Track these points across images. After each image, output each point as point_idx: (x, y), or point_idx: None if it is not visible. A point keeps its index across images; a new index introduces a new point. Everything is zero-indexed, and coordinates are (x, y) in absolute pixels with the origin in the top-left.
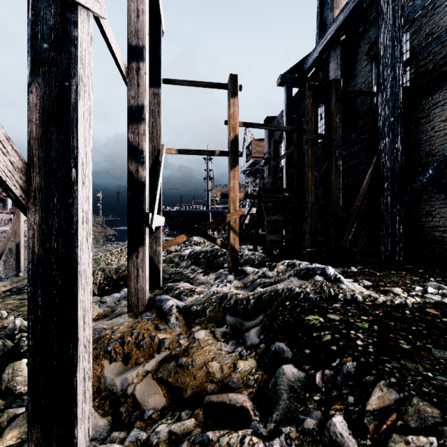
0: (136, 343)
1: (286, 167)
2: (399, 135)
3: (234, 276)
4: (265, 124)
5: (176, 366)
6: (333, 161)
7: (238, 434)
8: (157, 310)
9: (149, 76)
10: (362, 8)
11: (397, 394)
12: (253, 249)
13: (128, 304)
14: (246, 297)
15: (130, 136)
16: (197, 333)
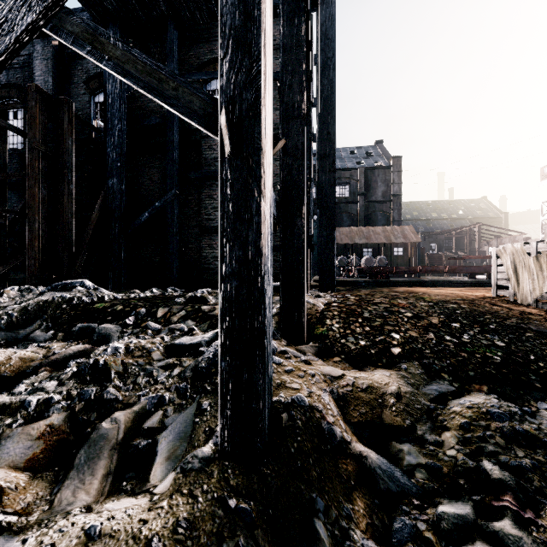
0: None
1: None
2: (124, 179)
3: None
4: None
5: None
6: (66, 184)
7: (101, 347)
8: None
9: None
10: None
11: (168, 308)
12: None
13: None
14: (2, 314)
15: None
16: None
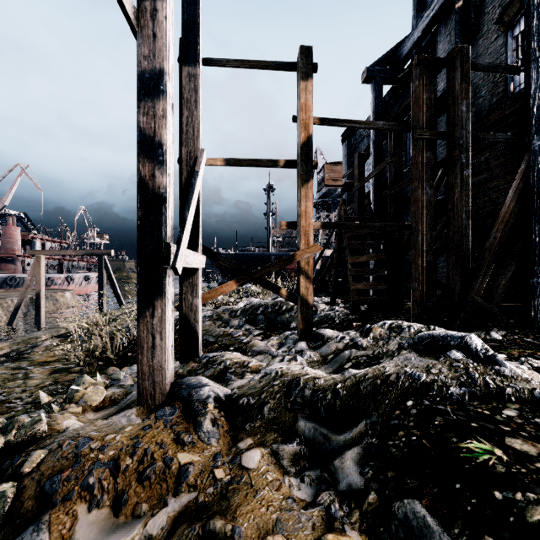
0: (138, 472)
1: (374, 192)
2: None
3: (307, 344)
4: (352, 120)
5: (202, 538)
6: (457, 171)
7: None
8: (183, 404)
9: (182, 49)
10: None
11: None
12: (330, 302)
13: (138, 392)
14: (331, 386)
15: (141, 120)
16: (246, 456)
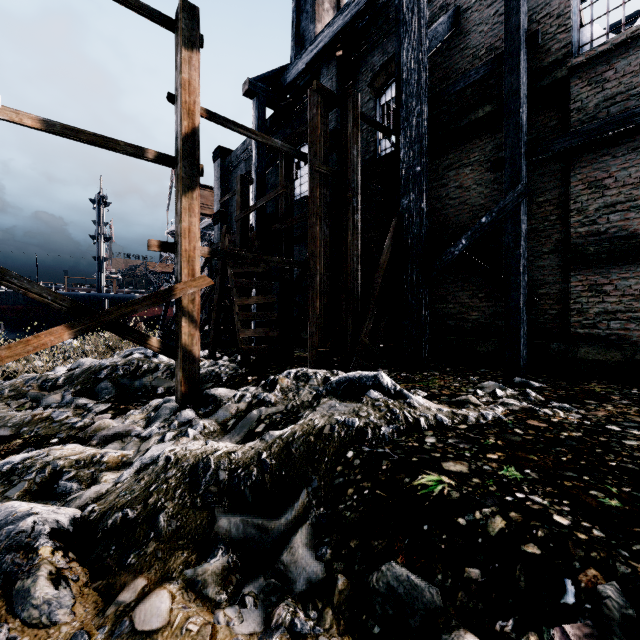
0: None
1: (257, 227)
2: (425, 192)
3: (195, 411)
4: (248, 128)
5: None
6: (350, 214)
7: None
8: None
9: None
10: (357, 28)
11: None
12: (208, 356)
13: None
14: (253, 458)
15: None
16: (144, 611)
